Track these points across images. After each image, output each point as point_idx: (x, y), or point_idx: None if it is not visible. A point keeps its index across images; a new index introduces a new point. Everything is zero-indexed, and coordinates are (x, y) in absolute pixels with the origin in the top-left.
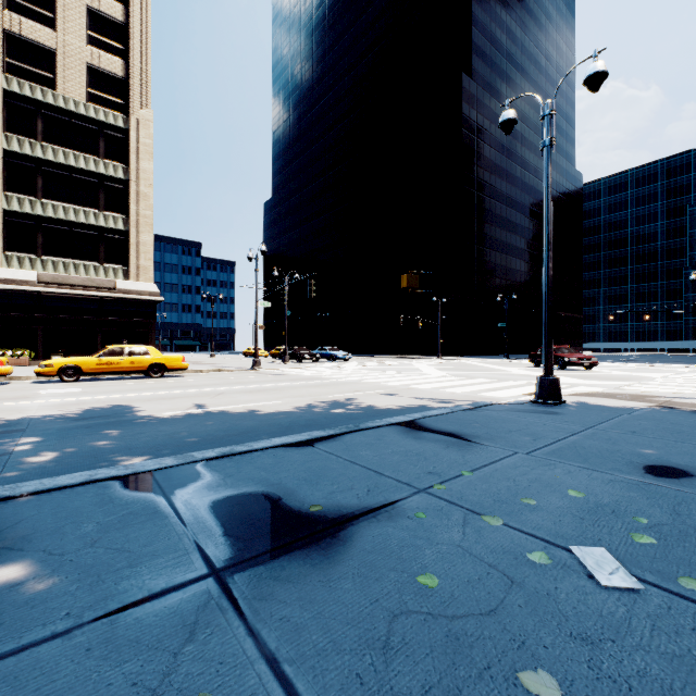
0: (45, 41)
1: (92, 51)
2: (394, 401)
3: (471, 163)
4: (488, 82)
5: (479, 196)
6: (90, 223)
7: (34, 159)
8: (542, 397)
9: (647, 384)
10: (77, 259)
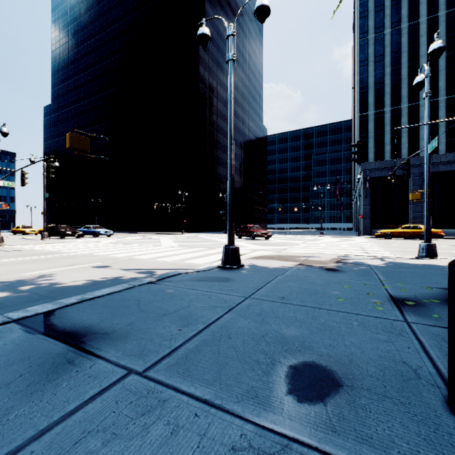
0: None
1: None
2: (94, 275)
3: (205, 106)
4: (216, 57)
5: (210, 129)
6: None
7: None
8: (226, 263)
9: (295, 247)
10: None
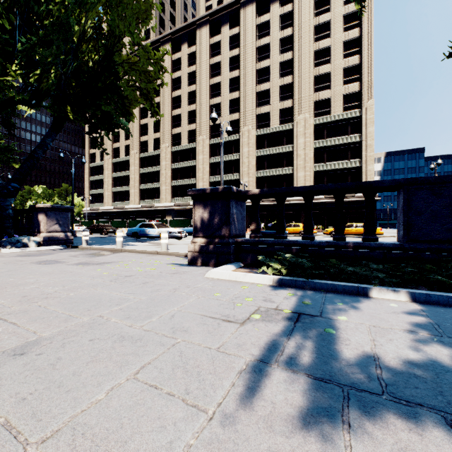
0: (326, 96)
1: (345, 87)
2: None
3: None
4: None
5: None
6: (344, 167)
7: (323, 147)
8: None
9: None
10: None
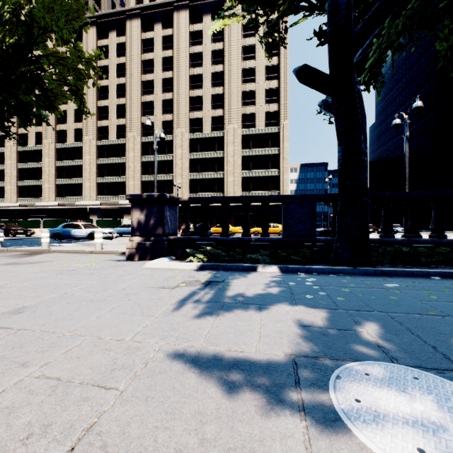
0: (252, 111)
1: (267, 106)
2: None
3: None
4: None
5: None
6: (266, 175)
7: (249, 156)
8: None
9: None
10: (262, 190)
